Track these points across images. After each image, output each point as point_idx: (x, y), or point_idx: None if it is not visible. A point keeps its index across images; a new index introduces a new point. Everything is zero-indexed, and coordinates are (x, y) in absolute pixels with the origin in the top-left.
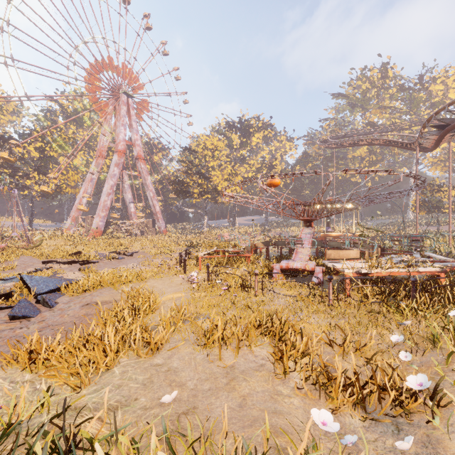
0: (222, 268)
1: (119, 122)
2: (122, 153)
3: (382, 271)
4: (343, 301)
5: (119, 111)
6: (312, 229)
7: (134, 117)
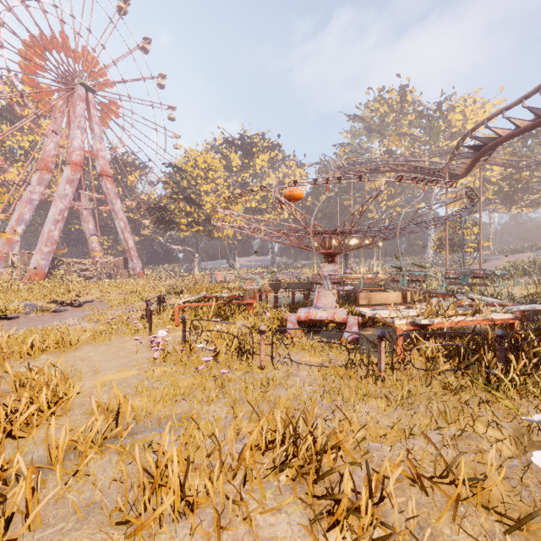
0: (210, 322)
1: (74, 123)
2: (78, 166)
3: (445, 320)
4: (400, 370)
5: (73, 108)
6: (336, 265)
7: (97, 119)
